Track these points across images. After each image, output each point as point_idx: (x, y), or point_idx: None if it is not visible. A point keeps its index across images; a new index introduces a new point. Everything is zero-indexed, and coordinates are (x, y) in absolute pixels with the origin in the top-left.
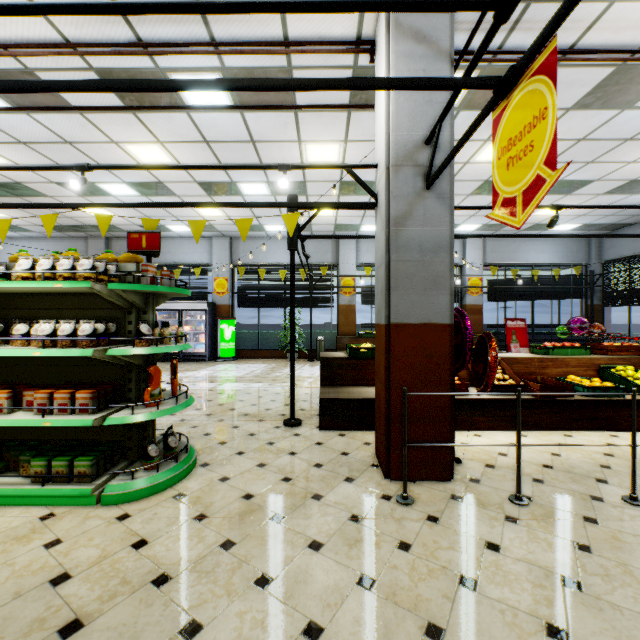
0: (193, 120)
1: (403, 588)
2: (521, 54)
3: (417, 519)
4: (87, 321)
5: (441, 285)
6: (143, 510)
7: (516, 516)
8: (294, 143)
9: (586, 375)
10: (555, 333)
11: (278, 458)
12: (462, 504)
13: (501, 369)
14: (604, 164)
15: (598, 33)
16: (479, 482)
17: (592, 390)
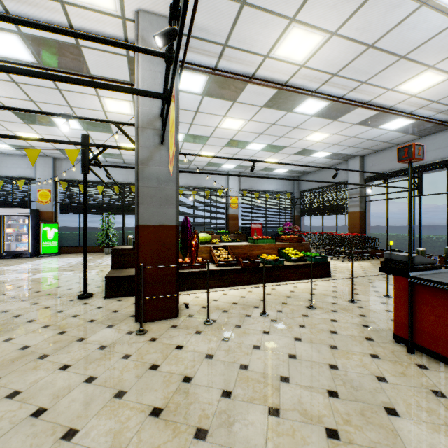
0: None
1: (113, 378)
2: (226, 73)
3: (143, 341)
4: None
5: (171, 202)
6: None
7: (202, 330)
8: (94, 96)
9: (272, 253)
10: (277, 231)
11: (62, 320)
12: (176, 329)
13: (228, 252)
14: (288, 138)
15: (264, 71)
16: (193, 316)
17: (269, 261)
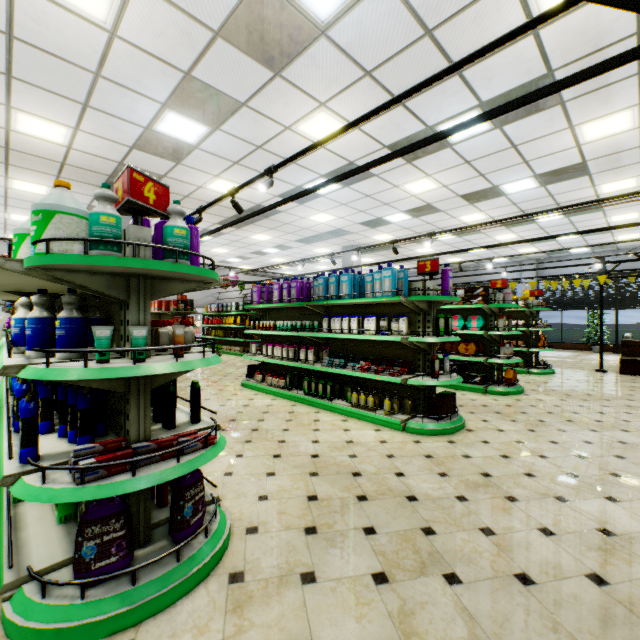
0: (537, 224)
1: None
2: None
3: None
4: (520, 320)
5: None
6: (544, 376)
7: None
8: (601, 218)
9: None
10: None
11: (594, 376)
12: None
13: None
14: None
15: None
16: None
17: None
